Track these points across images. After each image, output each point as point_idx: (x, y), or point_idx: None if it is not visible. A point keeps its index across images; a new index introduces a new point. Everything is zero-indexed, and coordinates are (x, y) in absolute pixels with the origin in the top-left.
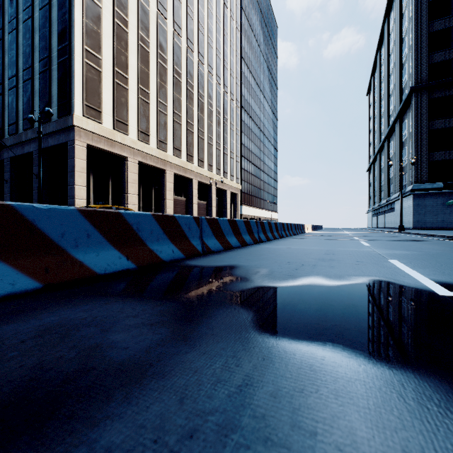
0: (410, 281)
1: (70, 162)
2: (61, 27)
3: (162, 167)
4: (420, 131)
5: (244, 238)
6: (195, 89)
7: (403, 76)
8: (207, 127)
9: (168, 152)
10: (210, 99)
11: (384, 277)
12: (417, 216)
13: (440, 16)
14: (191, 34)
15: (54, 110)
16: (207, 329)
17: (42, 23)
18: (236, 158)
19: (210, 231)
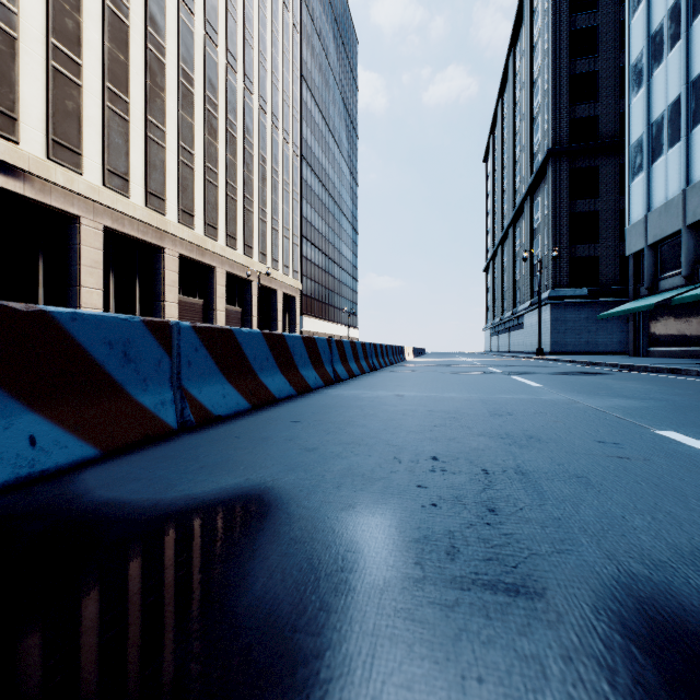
0: None
1: None
2: None
3: (156, 242)
4: (559, 213)
5: (304, 376)
6: (220, 112)
7: (535, 135)
8: (243, 181)
9: (167, 216)
10: (248, 134)
11: None
12: (556, 336)
13: (584, 54)
14: (213, 14)
15: None
16: None
17: None
18: (294, 238)
19: (210, 363)
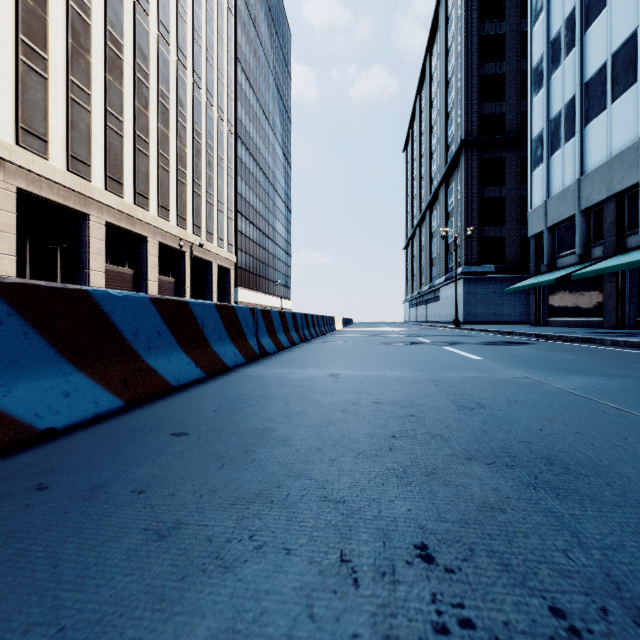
0: None
1: None
2: None
3: (79, 208)
4: (470, 198)
5: (218, 353)
6: (151, 82)
7: (449, 128)
8: (176, 153)
9: (93, 182)
10: (182, 107)
11: None
12: (468, 307)
13: (491, 57)
14: None
15: None
16: None
17: None
18: (228, 212)
19: (36, 343)
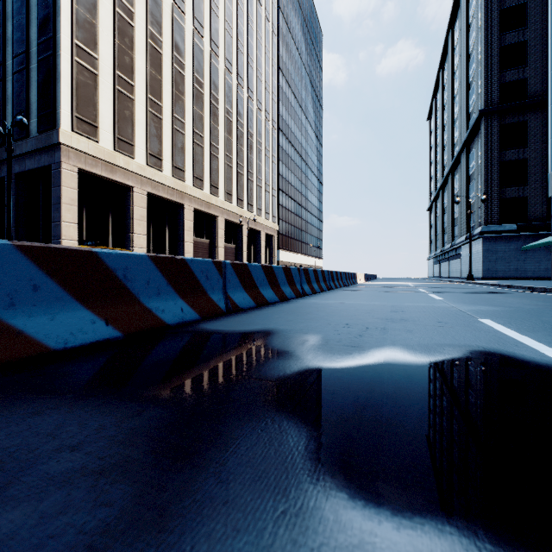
0: (532, 354)
1: (55, 191)
2: (43, 13)
3: (179, 200)
4: (490, 162)
5: (283, 291)
6: (220, 104)
7: (470, 98)
8: (236, 152)
9: (186, 182)
10: (240, 117)
11: (491, 348)
12: (488, 264)
13: (513, 27)
14: (216, 34)
15: (33, 123)
16: (215, 484)
17: (16, 7)
18: (273, 191)
19: (237, 281)
